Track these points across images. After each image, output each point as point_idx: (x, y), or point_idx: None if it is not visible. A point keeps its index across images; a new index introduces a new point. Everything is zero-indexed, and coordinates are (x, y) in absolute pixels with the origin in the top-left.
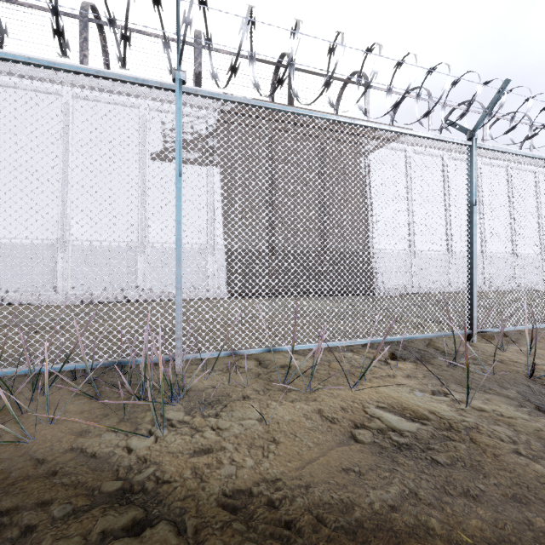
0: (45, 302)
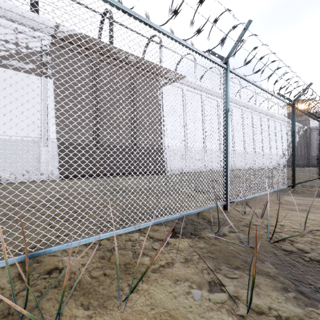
0: None
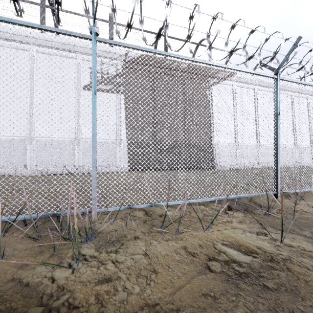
0: (19, 174)
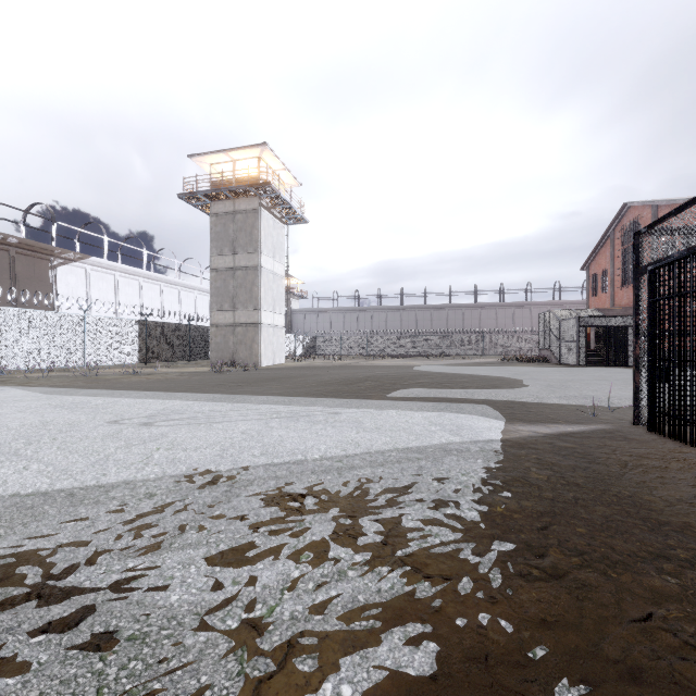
0: None
